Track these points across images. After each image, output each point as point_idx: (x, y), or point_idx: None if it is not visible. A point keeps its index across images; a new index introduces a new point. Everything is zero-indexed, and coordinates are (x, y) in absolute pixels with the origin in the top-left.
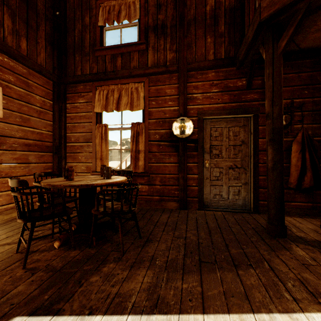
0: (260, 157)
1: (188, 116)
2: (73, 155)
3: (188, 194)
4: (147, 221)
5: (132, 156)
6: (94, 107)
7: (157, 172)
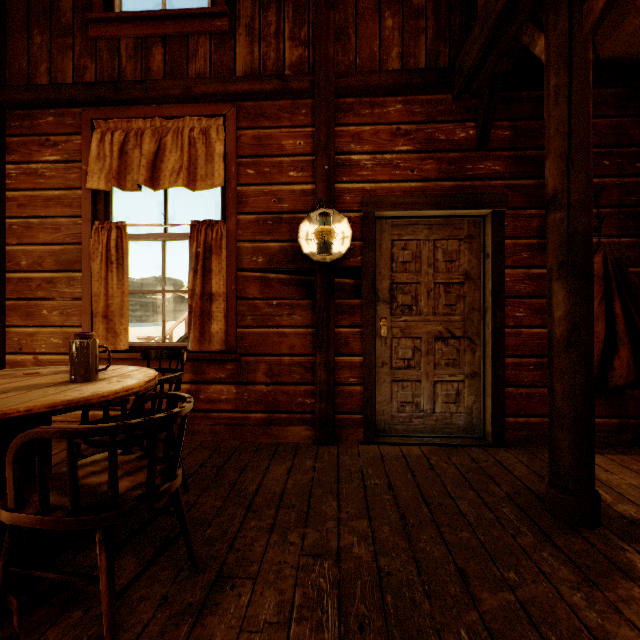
0: (507, 313)
1: (338, 209)
2: (25, 306)
3: (339, 404)
4: (228, 492)
5: (193, 308)
6: (87, 176)
7: (260, 351)
